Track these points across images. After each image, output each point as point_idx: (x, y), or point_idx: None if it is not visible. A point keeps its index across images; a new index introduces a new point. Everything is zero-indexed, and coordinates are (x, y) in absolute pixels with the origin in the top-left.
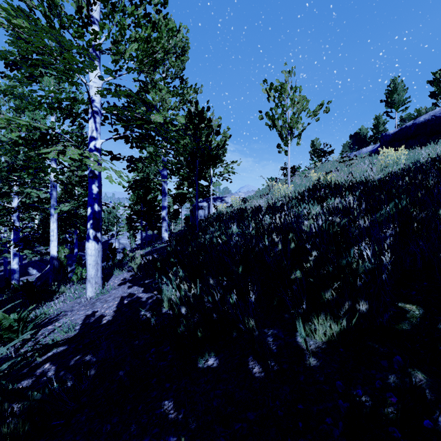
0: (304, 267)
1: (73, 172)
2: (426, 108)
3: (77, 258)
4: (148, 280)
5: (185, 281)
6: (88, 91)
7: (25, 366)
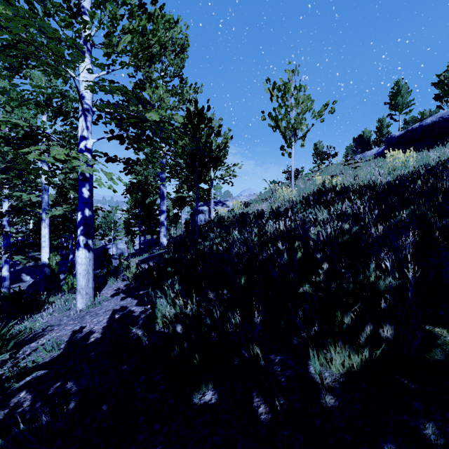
0: (312, 279)
1: (65, 175)
2: (430, 111)
3: (68, 266)
4: (143, 291)
5: (181, 295)
6: (77, 87)
7: None
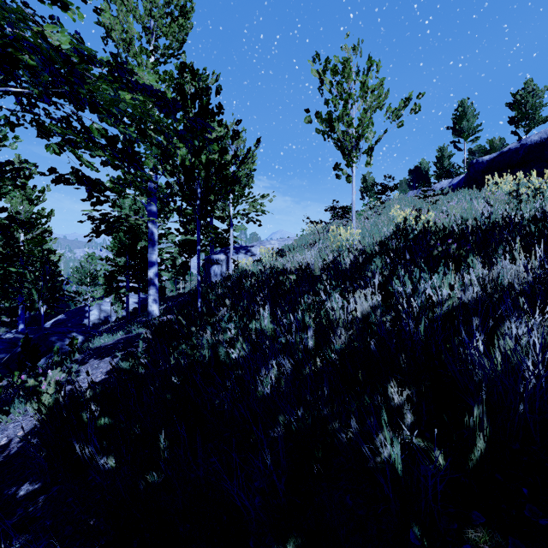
0: None
1: None
2: (500, 139)
3: None
4: (29, 486)
5: None
6: None
7: None
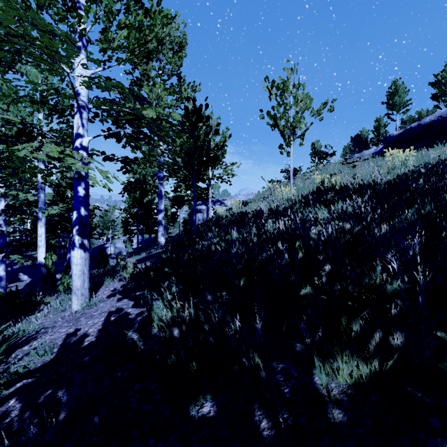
0: (314, 280)
1: (62, 173)
2: (427, 110)
3: (64, 266)
4: (140, 292)
5: (178, 297)
6: (72, 83)
7: None
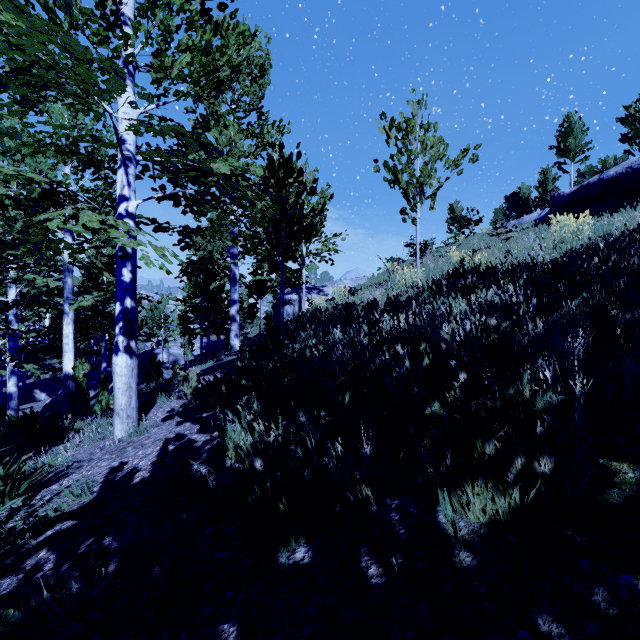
0: (444, 395)
1: (97, 249)
2: (614, 158)
3: (101, 379)
4: (207, 413)
5: (261, 417)
6: (115, 127)
7: (10, 553)
